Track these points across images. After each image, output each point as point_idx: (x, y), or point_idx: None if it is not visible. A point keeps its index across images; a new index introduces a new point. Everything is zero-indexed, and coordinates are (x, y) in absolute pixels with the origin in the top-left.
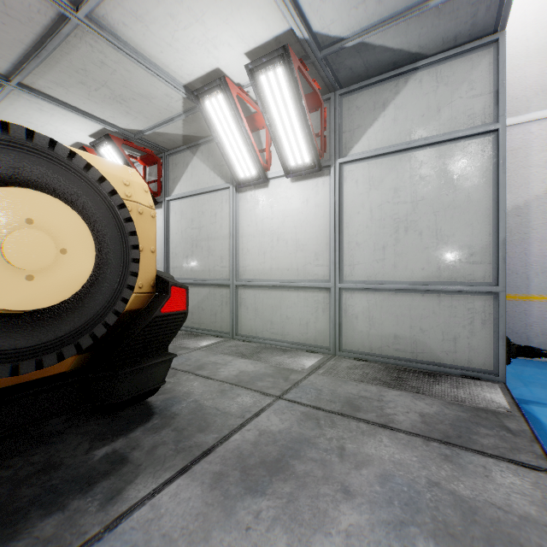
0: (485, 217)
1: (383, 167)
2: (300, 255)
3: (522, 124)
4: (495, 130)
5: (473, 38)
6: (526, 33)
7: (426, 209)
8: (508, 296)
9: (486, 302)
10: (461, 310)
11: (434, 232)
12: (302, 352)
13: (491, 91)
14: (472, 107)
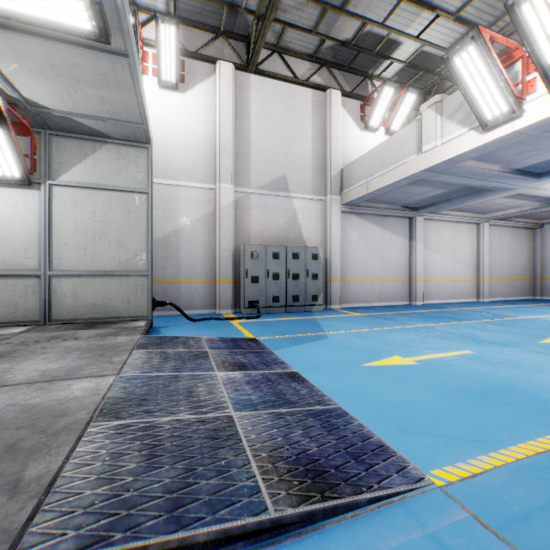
0: (144, 236)
1: (85, 196)
2: (9, 248)
3: (177, 186)
4: (148, 193)
5: (137, 141)
6: (179, 137)
7: (113, 227)
8: (171, 280)
9: (144, 280)
10: (132, 285)
11: (118, 241)
12: (12, 327)
13: (146, 172)
14: (137, 177)
